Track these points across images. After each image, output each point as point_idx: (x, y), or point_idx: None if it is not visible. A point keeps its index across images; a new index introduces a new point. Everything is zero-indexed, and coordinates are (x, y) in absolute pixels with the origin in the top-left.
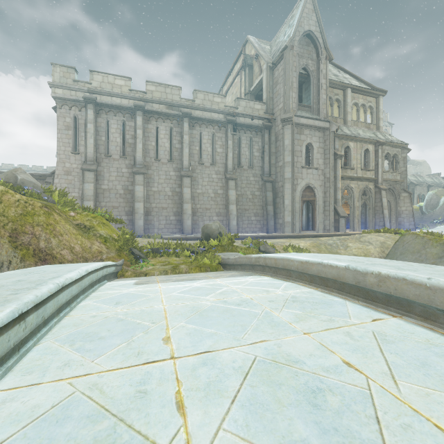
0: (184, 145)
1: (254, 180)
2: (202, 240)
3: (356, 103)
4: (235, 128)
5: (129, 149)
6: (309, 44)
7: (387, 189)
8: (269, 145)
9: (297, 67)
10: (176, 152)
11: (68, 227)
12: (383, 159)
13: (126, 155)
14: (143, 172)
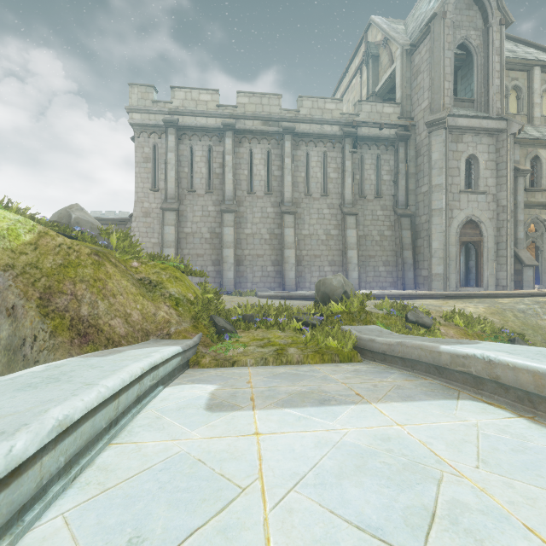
0: (285, 171)
1: (382, 214)
2: (316, 302)
3: None
4: (355, 143)
5: (216, 181)
6: (470, 6)
7: None
8: (406, 163)
9: (452, 43)
10: (275, 182)
11: (124, 284)
12: None
13: (213, 189)
14: (234, 209)
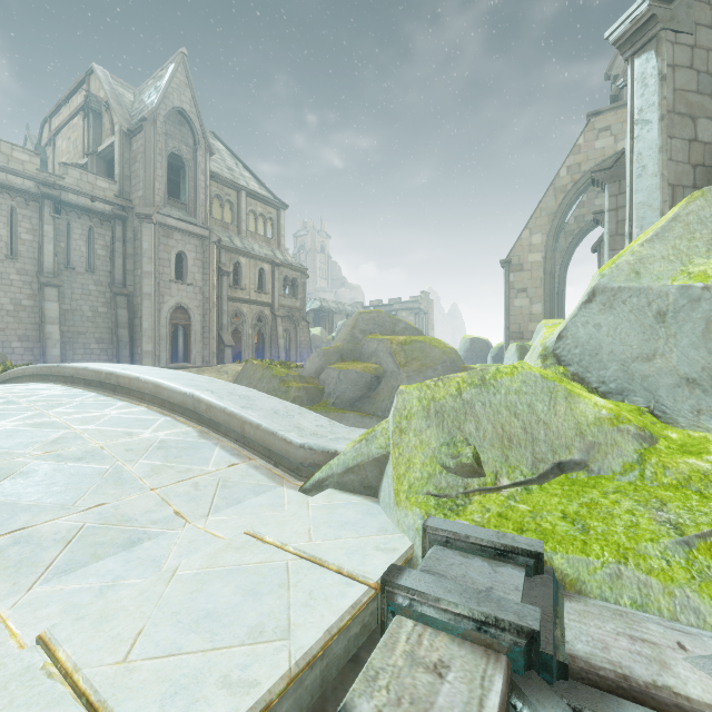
0: None
1: (97, 289)
2: None
3: (254, 211)
4: (59, 208)
5: None
6: (183, 123)
7: (287, 316)
8: (124, 243)
9: (163, 150)
10: None
11: None
12: (282, 282)
13: None
14: None
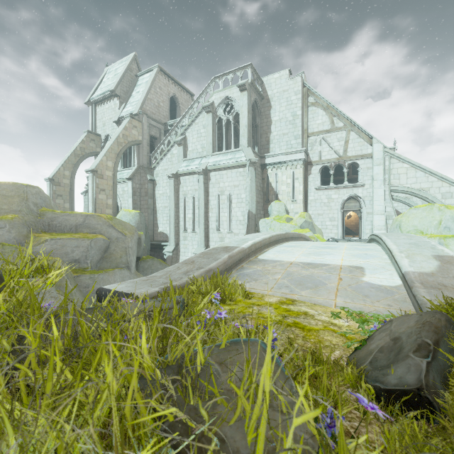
0: None
1: None
2: None
3: None
4: None
5: None
6: None
7: None
8: None
9: None
10: None
11: None
12: None
13: None
14: None
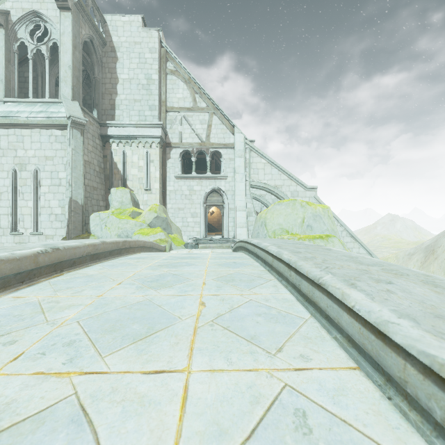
0: None
1: None
2: None
3: None
4: None
5: None
6: None
7: None
8: None
9: None
10: None
11: None
12: None
13: None
14: None
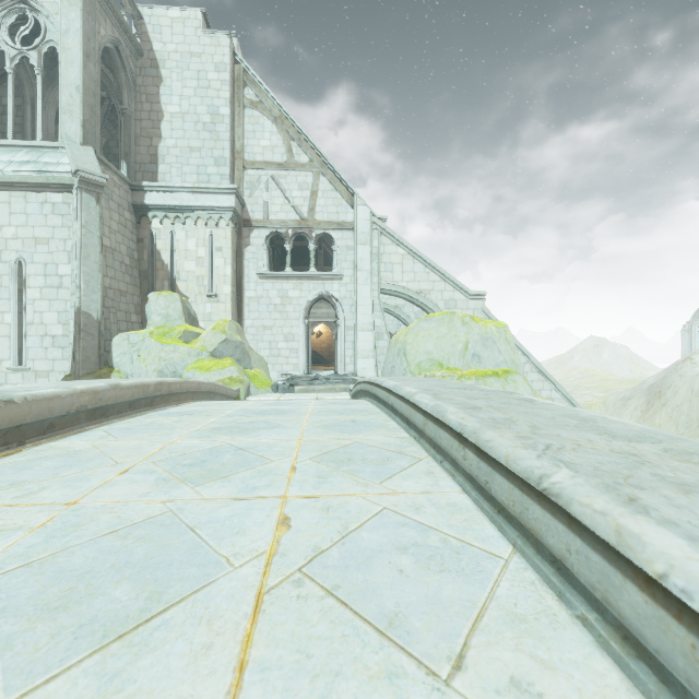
0: None
1: None
2: None
3: None
4: None
5: None
6: None
7: None
8: None
9: None
10: None
11: None
12: None
13: None
14: None
